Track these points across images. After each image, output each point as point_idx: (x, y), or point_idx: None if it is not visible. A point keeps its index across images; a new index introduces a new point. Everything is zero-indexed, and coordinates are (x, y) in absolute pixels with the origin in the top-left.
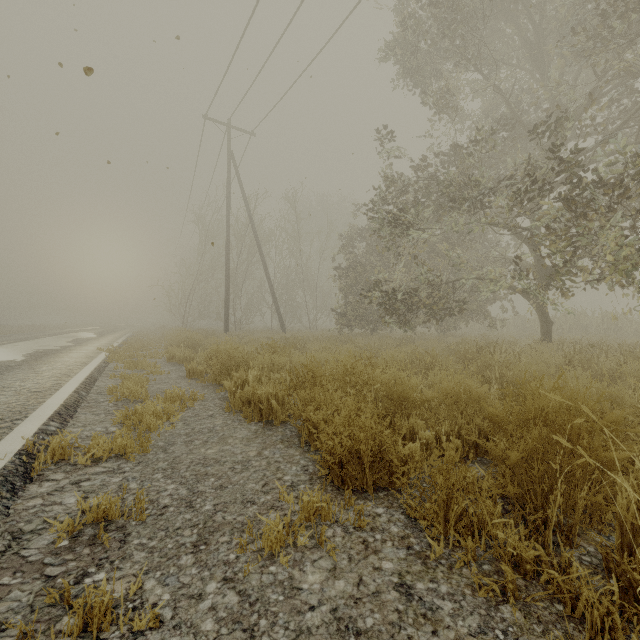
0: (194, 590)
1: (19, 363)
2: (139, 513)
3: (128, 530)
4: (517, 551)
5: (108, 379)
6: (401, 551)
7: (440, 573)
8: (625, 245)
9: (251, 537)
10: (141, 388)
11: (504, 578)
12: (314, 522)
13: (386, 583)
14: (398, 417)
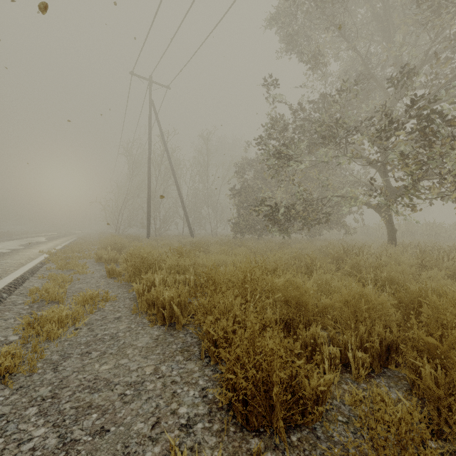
0: None
1: None
2: None
3: None
4: None
5: (37, 279)
6: None
7: None
8: None
9: None
10: (61, 288)
11: None
12: None
13: None
14: (300, 328)
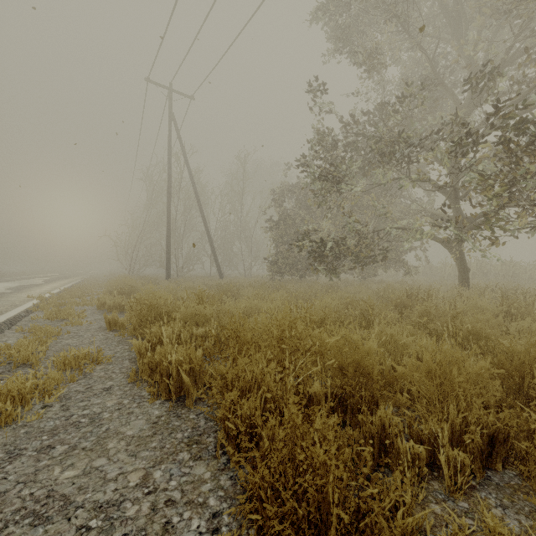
0: None
1: None
2: None
3: None
4: None
5: (14, 333)
6: None
7: None
8: None
9: None
10: (41, 346)
11: None
12: None
13: None
14: (363, 413)
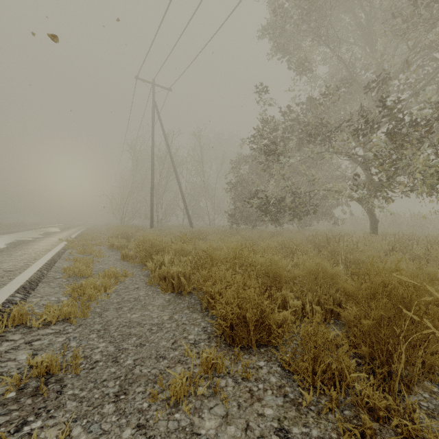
0: (112, 436)
1: (1, 250)
2: (74, 368)
3: (65, 382)
4: (372, 400)
5: (64, 261)
6: (279, 399)
7: (311, 418)
8: (431, 166)
9: (161, 387)
10: (87, 268)
11: (362, 423)
12: (211, 375)
13: (268, 428)
14: (274, 290)
